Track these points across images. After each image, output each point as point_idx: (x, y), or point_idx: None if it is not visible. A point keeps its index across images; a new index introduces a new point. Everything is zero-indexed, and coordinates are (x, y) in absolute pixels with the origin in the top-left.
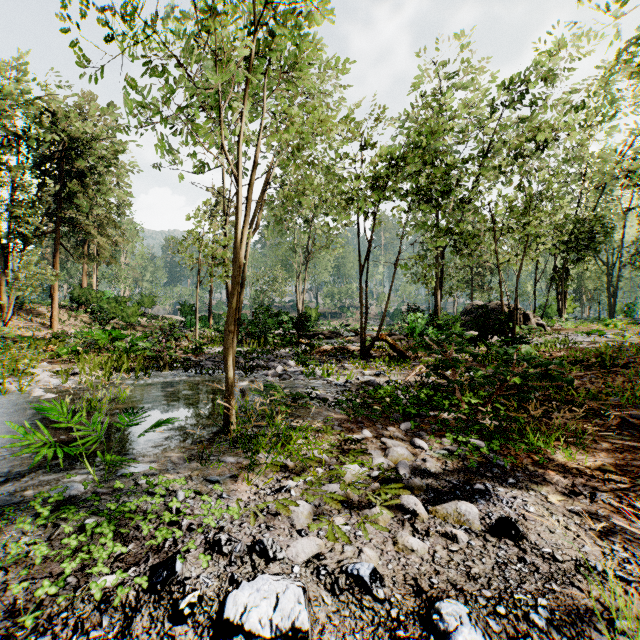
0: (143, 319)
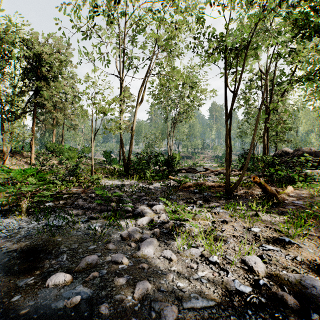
0: (84, 159)
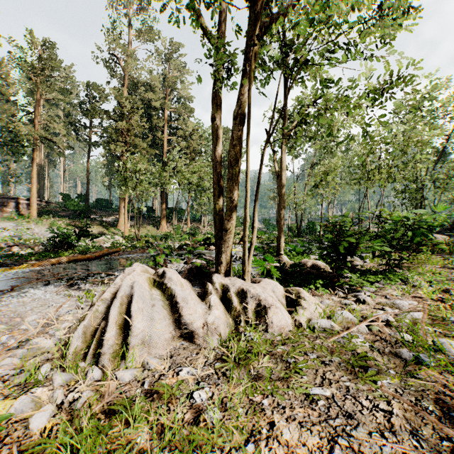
0: None
